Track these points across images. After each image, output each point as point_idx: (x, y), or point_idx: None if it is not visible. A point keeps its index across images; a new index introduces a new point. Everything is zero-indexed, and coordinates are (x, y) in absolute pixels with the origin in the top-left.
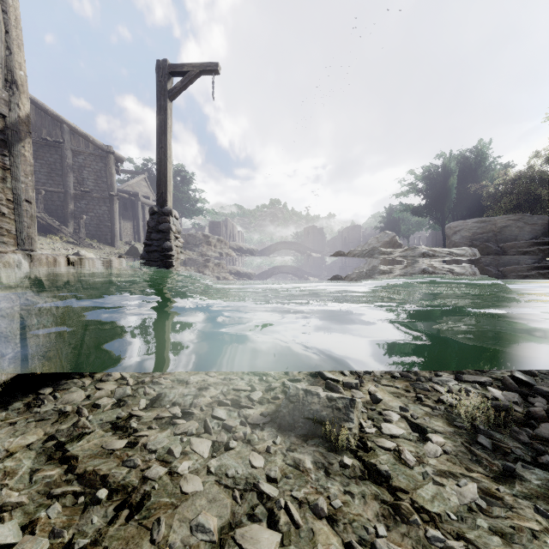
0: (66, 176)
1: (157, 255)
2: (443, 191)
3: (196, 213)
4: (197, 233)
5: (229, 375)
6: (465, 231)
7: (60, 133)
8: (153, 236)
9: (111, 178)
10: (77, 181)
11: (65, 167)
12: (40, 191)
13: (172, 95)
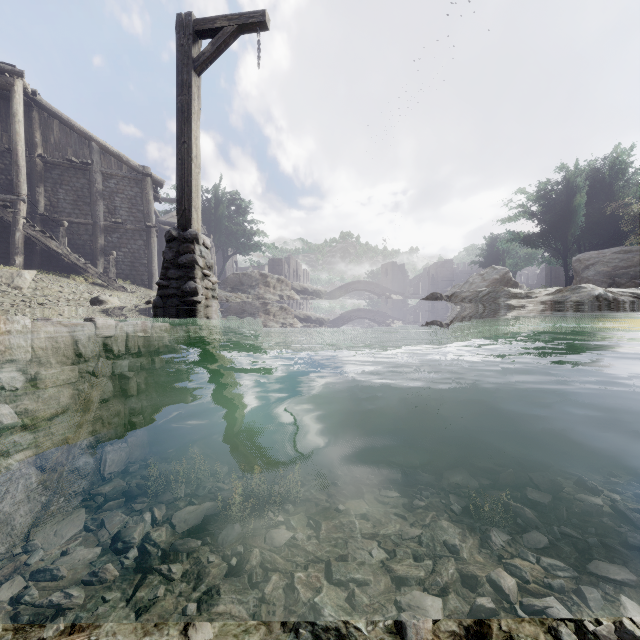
0: (95, 204)
1: (176, 301)
2: (565, 214)
3: (253, 248)
4: (253, 272)
5: (246, 635)
6: (601, 264)
7: (88, 153)
8: (171, 273)
9: (147, 206)
10: (108, 210)
11: (94, 194)
12: (62, 223)
13: (200, 65)
